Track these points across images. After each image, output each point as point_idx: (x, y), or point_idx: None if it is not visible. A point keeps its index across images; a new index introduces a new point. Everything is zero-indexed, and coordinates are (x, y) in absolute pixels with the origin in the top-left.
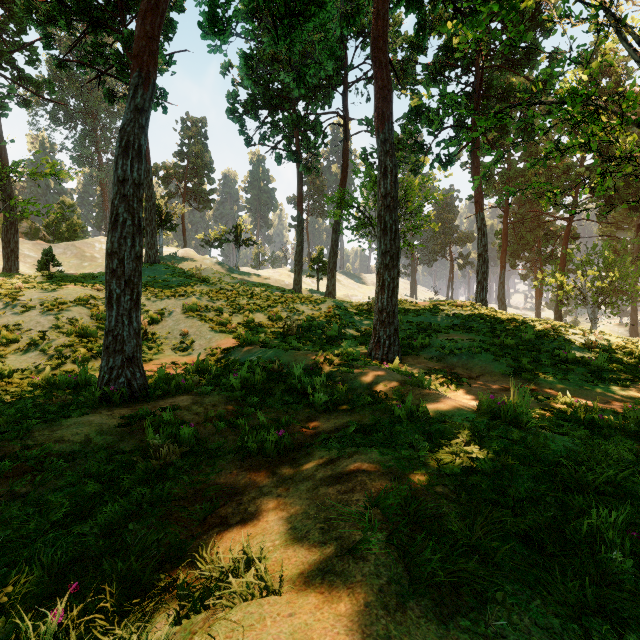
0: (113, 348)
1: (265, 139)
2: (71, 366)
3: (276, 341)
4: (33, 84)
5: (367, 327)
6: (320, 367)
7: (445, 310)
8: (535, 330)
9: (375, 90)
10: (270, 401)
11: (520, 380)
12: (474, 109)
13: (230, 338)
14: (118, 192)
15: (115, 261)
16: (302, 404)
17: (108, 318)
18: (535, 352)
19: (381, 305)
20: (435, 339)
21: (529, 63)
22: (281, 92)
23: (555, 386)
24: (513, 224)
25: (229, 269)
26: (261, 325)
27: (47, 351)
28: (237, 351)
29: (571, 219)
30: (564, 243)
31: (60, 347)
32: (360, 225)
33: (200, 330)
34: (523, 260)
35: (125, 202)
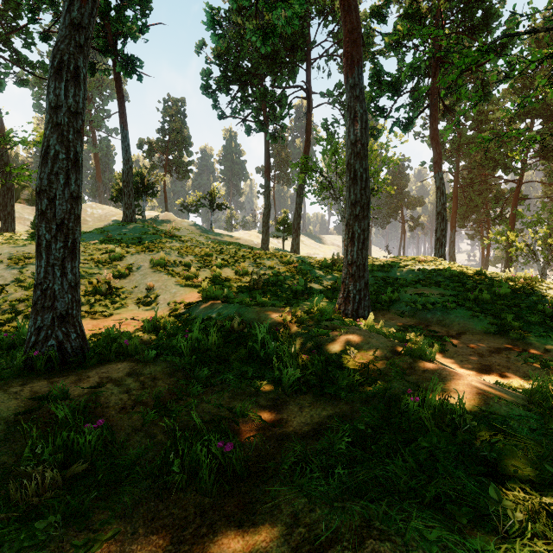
0: (41, 304)
1: (236, 113)
2: (22, 322)
3: (242, 295)
4: (29, 64)
5: (333, 281)
6: (288, 328)
7: (409, 265)
8: (509, 284)
9: (344, 34)
10: (225, 373)
11: (507, 339)
12: (432, 74)
13: (195, 292)
14: (50, 121)
15: (44, 201)
16: (265, 379)
17: (37, 269)
18: (515, 308)
19: (350, 258)
20: (404, 294)
21: (487, 28)
22: (250, 69)
23: (551, 347)
24: (462, 188)
25: (204, 230)
26: (228, 279)
27: (1, 306)
28: (199, 306)
29: (520, 181)
30: (513, 204)
31: (14, 301)
32: (322, 189)
33: (166, 284)
34: (470, 222)
35: (58, 132)
